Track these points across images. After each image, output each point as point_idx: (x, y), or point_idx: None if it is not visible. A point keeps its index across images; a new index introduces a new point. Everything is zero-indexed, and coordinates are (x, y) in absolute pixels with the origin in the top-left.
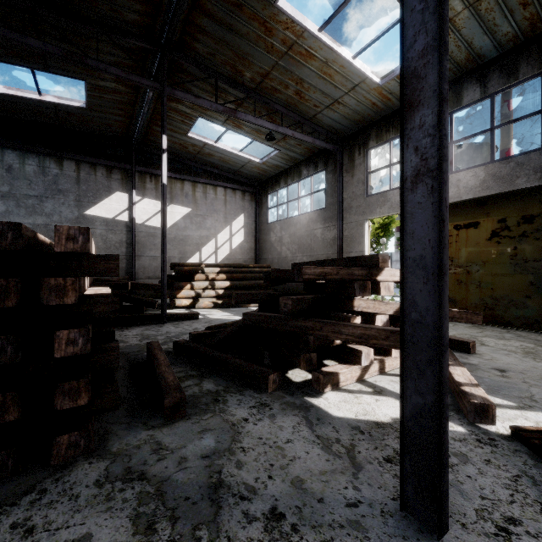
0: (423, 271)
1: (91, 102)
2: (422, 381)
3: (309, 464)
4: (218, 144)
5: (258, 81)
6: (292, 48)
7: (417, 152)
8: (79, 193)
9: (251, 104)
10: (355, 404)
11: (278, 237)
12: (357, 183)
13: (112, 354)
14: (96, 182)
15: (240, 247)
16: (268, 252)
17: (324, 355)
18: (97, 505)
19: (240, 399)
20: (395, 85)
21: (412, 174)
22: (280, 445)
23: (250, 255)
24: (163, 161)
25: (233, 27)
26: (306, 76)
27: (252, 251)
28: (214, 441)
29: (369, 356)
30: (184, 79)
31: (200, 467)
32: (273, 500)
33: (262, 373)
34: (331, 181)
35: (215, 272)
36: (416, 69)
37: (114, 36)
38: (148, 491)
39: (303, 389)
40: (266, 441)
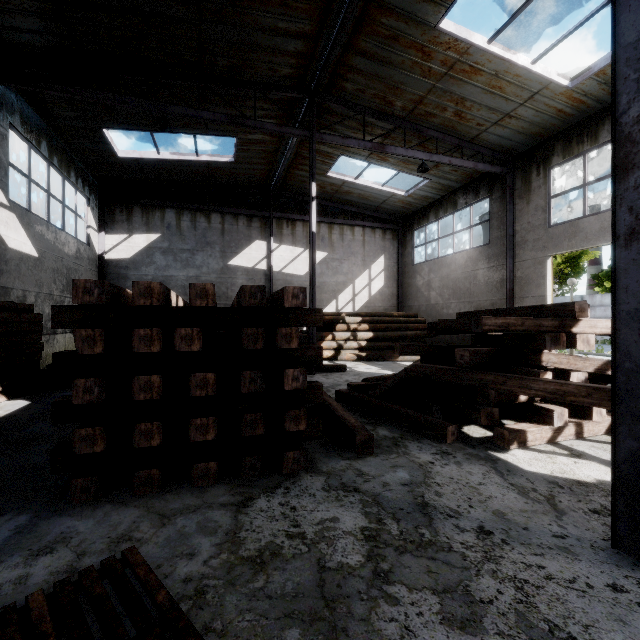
0: (639, 323)
1: (238, 155)
2: (637, 426)
3: (507, 503)
4: (358, 180)
5: (410, 109)
6: (453, 68)
7: (632, 212)
8: (223, 244)
9: (400, 134)
10: (548, 463)
11: (426, 281)
12: (535, 211)
13: (317, 392)
14: (238, 232)
15: (380, 293)
16: (414, 299)
17: (502, 415)
18: (332, 502)
19: (419, 446)
20: (591, 84)
21: (626, 233)
22: (473, 485)
23: (391, 302)
24: (312, 209)
25: (386, 59)
26: (468, 94)
27: (394, 297)
28: (408, 475)
29: (563, 416)
30: (329, 119)
31: (403, 491)
32: (479, 521)
33: (439, 424)
34: (497, 211)
35: (357, 321)
36: (630, 134)
37: (269, 93)
38: (367, 500)
39: (484, 444)
40: (458, 481)
